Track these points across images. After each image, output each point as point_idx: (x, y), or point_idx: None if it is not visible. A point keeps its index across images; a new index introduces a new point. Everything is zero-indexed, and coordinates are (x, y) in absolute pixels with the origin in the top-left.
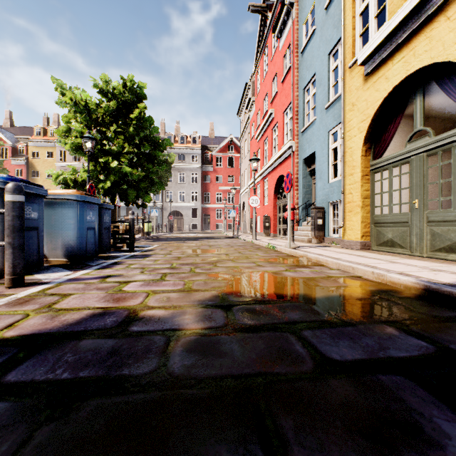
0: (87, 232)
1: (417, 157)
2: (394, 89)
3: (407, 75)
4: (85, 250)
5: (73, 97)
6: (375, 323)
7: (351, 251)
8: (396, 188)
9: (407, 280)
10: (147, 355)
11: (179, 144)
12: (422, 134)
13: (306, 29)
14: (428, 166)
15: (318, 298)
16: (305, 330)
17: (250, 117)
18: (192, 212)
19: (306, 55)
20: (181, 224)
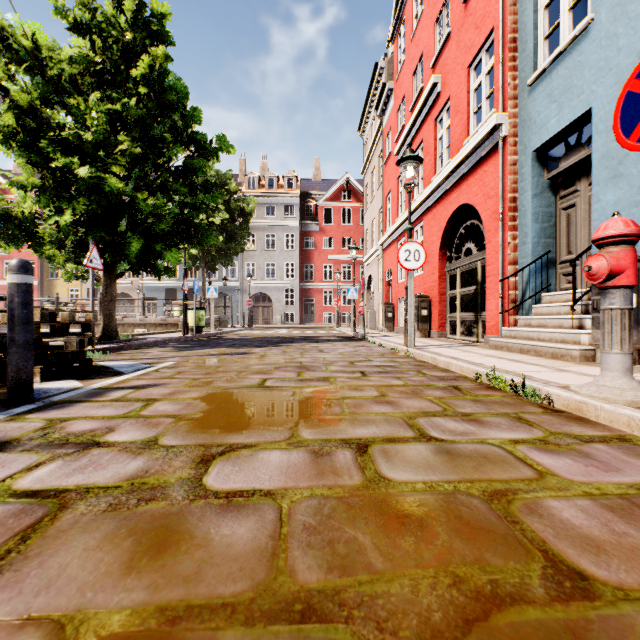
0: None
1: None
2: None
3: None
4: None
5: (3, 29)
6: None
7: None
8: None
9: None
10: None
11: (266, 189)
12: None
13: None
14: None
15: None
16: None
17: (383, 123)
18: (286, 296)
19: None
20: (269, 313)
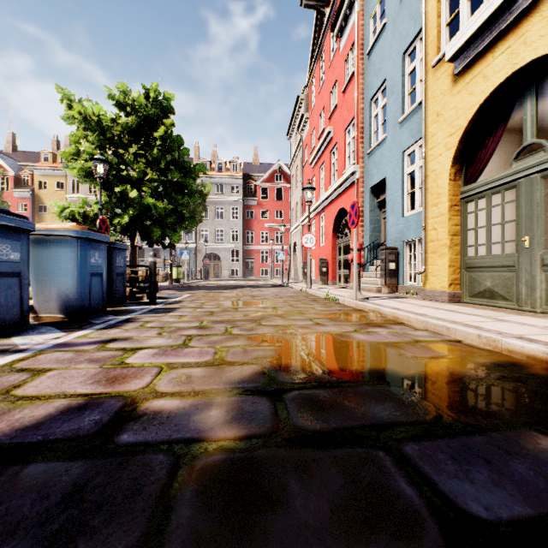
0: (91, 279)
1: (528, 179)
2: (495, 90)
3: (515, 71)
4: (89, 303)
5: (83, 111)
6: (515, 426)
7: (437, 304)
8: (497, 221)
9: (537, 349)
10: (131, 505)
11: (216, 172)
12: (534, 149)
13: (373, 25)
14: (543, 191)
15: (411, 378)
16: (405, 442)
17: (303, 138)
18: (231, 255)
19: (373, 57)
20: (218, 269)
